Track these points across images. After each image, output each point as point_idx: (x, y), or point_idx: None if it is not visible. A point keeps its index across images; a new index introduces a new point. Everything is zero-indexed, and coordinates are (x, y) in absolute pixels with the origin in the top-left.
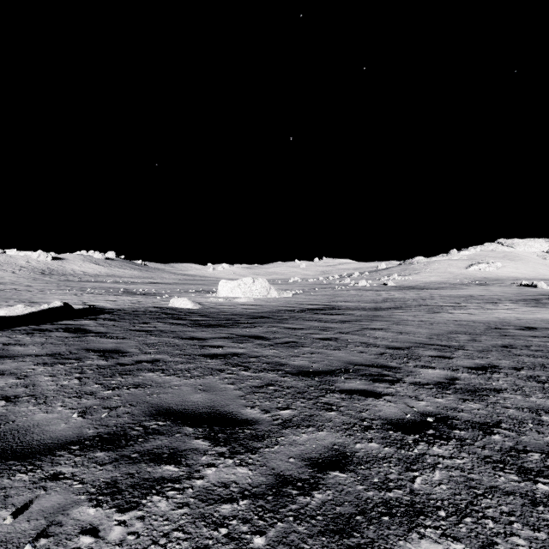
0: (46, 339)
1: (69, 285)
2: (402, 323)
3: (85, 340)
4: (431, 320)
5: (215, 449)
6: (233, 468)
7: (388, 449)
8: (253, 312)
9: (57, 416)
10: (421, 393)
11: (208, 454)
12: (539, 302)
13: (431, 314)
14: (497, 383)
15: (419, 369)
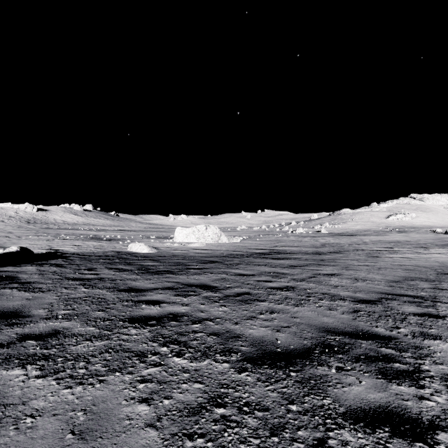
0: None
1: (47, 232)
2: (351, 268)
3: None
4: (376, 264)
5: None
6: None
7: None
8: (204, 257)
9: None
10: None
11: None
12: None
13: (372, 258)
14: None
15: (423, 340)
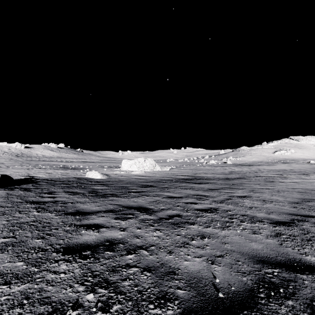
0: None
1: (29, 163)
2: (257, 191)
3: None
4: (274, 188)
5: None
6: None
7: None
8: (143, 182)
9: None
10: None
11: None
12: None
13: (270, 183)
14: None
15: None
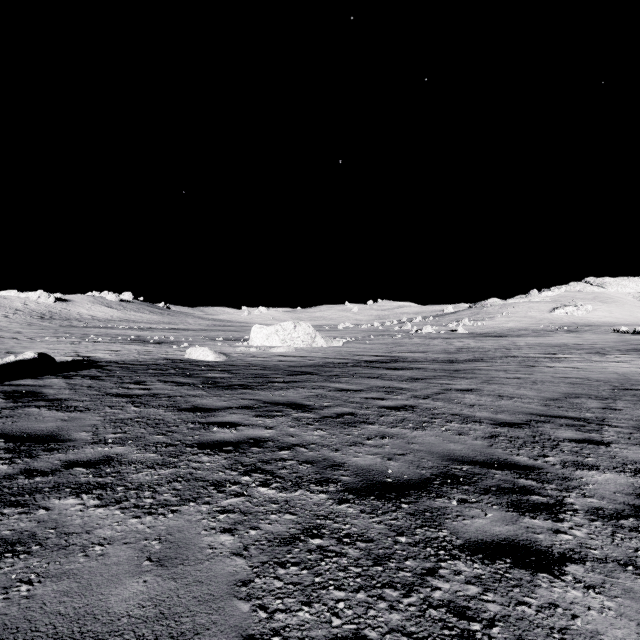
0: None
1: (70, 331)
2: (495, 382)
3: (15, 415)
4: (530, 377)
5: None
6: None
7: None
8: (293, 366)
9: None
10: (633, 547)
11: None
12: None
13: (526, 368)
14: None
15: (574, 471)
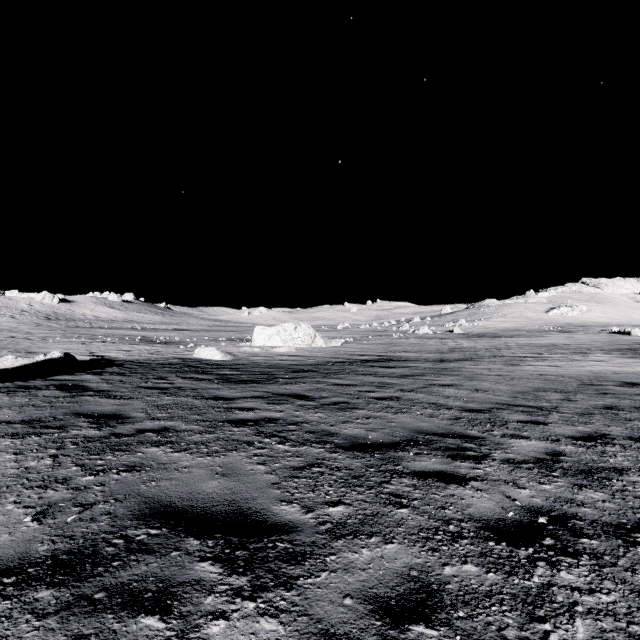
0: (29, 399)
1: (78, 332)
2: (476, 378)
3: (78, 401)
4: (510, 374)
5: (229, 580)
6: (255, 621)
7: (493, 577)
8: (294, 365)
9: (1, 520)
10: (520, 476)
11: (216, 591)
12: (636, 352)
13: (510, 367)
14: (616, 459)
15: (508, 439)
